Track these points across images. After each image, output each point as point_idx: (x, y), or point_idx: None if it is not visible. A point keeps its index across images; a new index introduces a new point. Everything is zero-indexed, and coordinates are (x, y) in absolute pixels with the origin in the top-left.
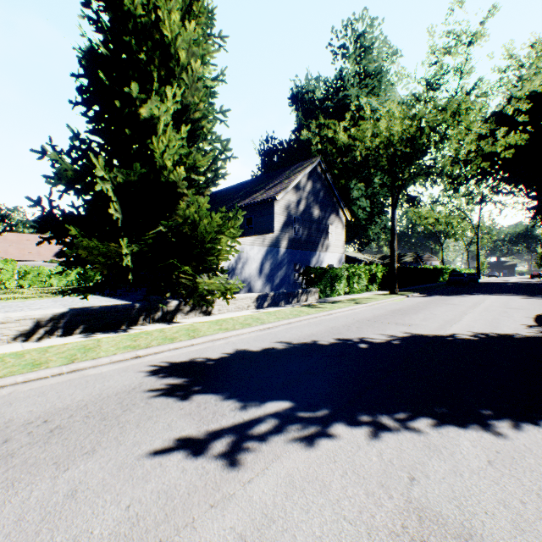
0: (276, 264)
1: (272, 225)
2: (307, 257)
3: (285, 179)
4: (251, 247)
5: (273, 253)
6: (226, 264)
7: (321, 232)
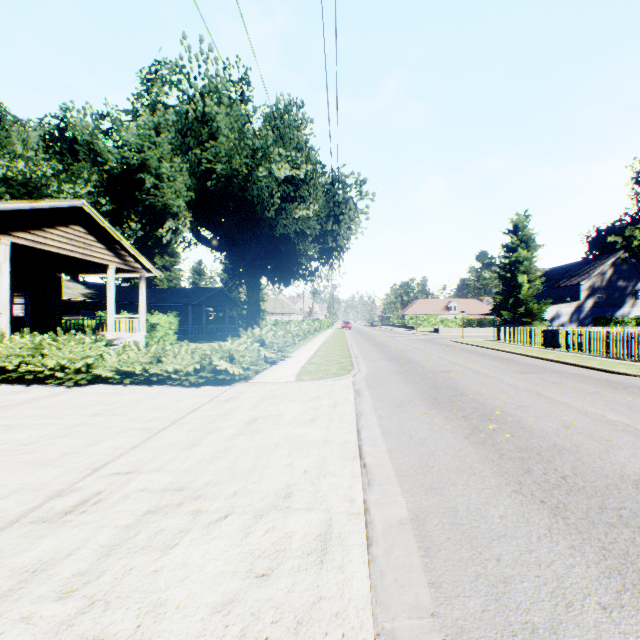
0: (581, 316)
1: (578, 297)
2: (610, 311)
3: (592, 269)
4: (563, 309)
5: (579, 311)
6: (548, 317)
7: (625, 295)
